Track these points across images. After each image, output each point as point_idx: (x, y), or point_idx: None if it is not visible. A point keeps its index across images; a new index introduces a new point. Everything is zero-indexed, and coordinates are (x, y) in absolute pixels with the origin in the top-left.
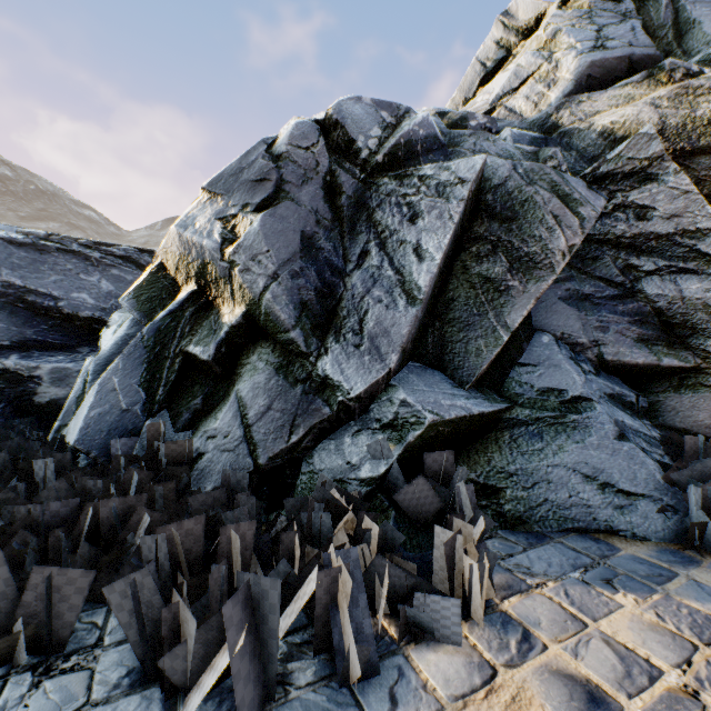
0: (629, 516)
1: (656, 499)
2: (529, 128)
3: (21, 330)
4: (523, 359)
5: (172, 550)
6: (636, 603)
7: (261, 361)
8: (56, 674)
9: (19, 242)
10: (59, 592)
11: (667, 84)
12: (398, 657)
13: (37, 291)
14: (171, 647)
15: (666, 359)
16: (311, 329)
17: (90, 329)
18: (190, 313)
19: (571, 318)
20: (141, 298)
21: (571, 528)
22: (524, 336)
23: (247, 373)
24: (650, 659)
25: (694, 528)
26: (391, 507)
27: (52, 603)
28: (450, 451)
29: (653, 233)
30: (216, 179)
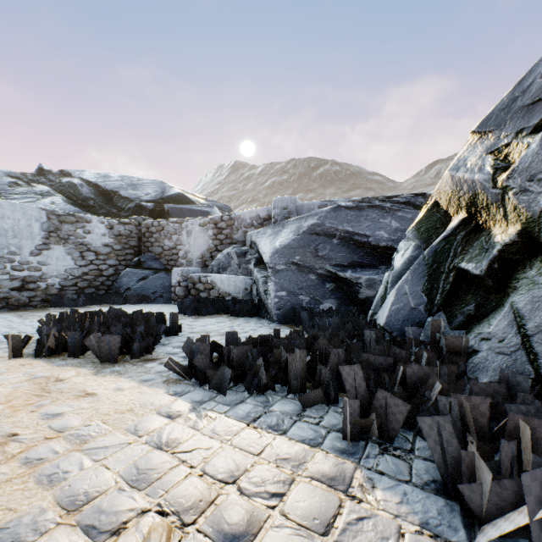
0: None
1: None
2: None
3: (351, 256)
4: None
5: (461, 414)
6: None
7: (541, 276)
8: (390, 454)
9: (350, 207)
10: (390, 408)
11: None
12: None
13: (358, 233)
14: (467, 481)
15: None
16: None
17: (385, 254)
18: (460, 237)
19: None
20: (420, 229)
21: None
22: None
23: (522, 287)
24: None
25: None
26: None
27: (386, 413)
28: None
29: None
30: (484, 119)
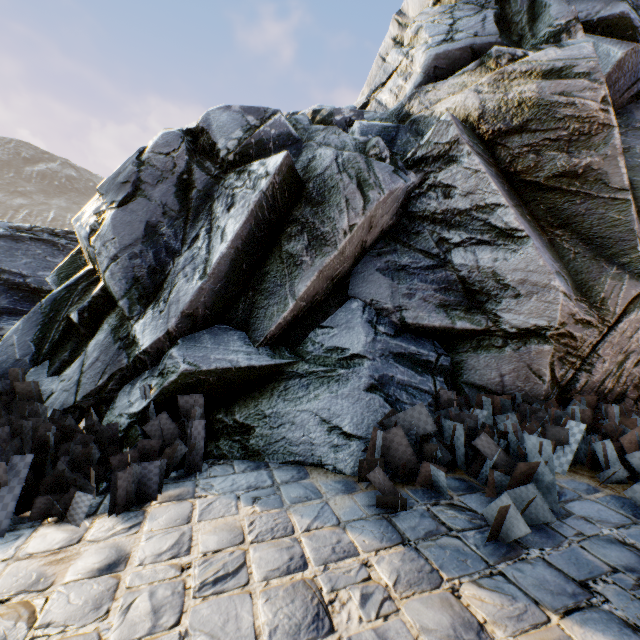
0: (339, 453)
1: (368, 441)
2: (388, 118)
3: None
4: (326, 322)
5: None
6: (250, 513)
7: (107, 324)
8: None
9: None
10: None
11: (495, 70)
12: (31, 529)
13: (10, 271)
14: None
15: (459, 322)
16: (138, 298)
17: None
18: (82, 287)
19: (383, 286)
20: (61, 275)
21: (292, 461)
22: (335, 302)
23: (97, 333)
24: (194, 546)
25: (365, 464)
26: (142, 435)
27: None
28: (200, 395)
29: (456, 209)
30: (105, 182)
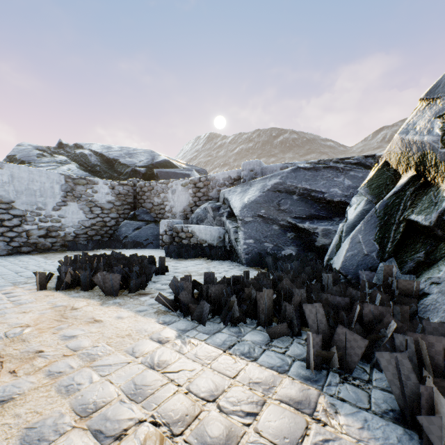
0: None
1: None
2: None
3: (309, 210)
4: None
5: (417, 351)
6: None
7: None
8: (349, 383)
9: (308, 168)
10: (349, 342)
11: None
12: None
13: (315, 190)
14: (426, 413)
15: None
16: None
17: (338, 207)
18: (410, 192)
19: None
20: (371, 186)
21: None
22: None
23: None
24: None
25: None
26: None
27: (346, 346)
28: None
29: None
30: (433, 87)
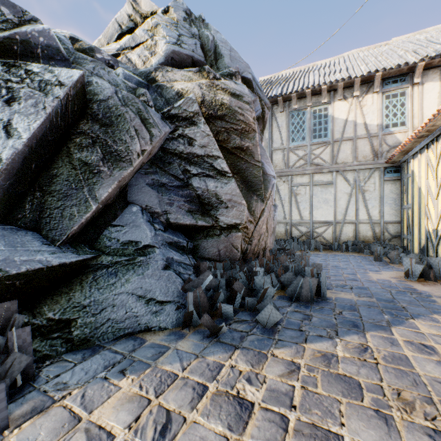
0: (160, 316)
1: (176, 302)
2: (139, 75)
3: None
4: (116, 222)
5: None
6: (131, 382)
7: None
8: None
9: None
10: None
11: (207, 79)
12: None
13: None
14: None
15: (200, 221)
16: None
17: None
18: None
19: (153, 196)
20: None
21: (123, 335)
22: (120, 206)
23: None
24: (112, 430)
25: (187, 315)
26: None
27: None
28: (13, 301)
29: (196, 154)
30: None
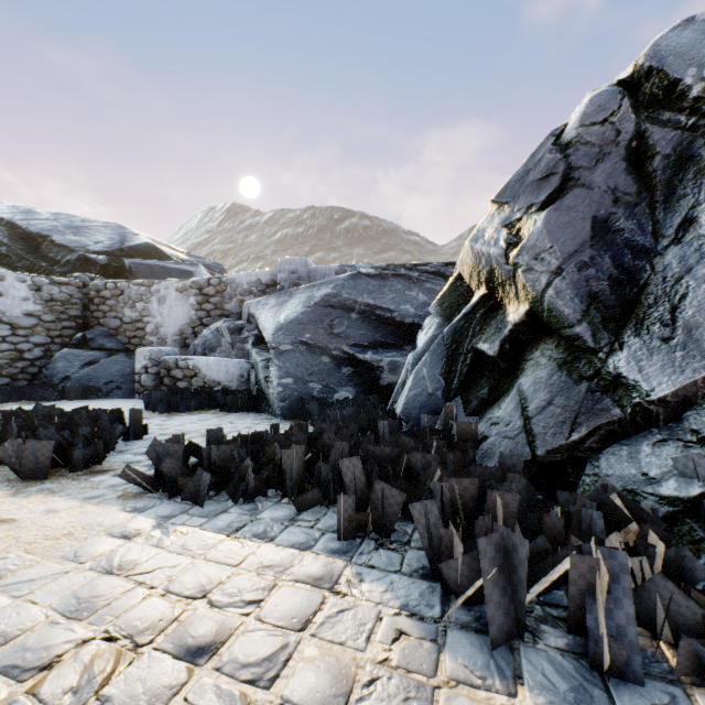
0: None
1: None
2: None
3: (373, 335)
4: None
5: (453, 498)
6: None
7: (543, 357)
8: (385, 548)
9: (372, 275)
10: (387, 500)
11: None
12: (674, 687)
13: (381, 307)
14: (447, 559)
15: None
16: (601, 322)
17: (411, 332)
18: (480, 315)
19: None
20: (443, 305)
21: None
22: None
23: (528, 368)
24: None
25: None
26: None
27: (384, 505)
28: None
29: None
30: (502, 189)
